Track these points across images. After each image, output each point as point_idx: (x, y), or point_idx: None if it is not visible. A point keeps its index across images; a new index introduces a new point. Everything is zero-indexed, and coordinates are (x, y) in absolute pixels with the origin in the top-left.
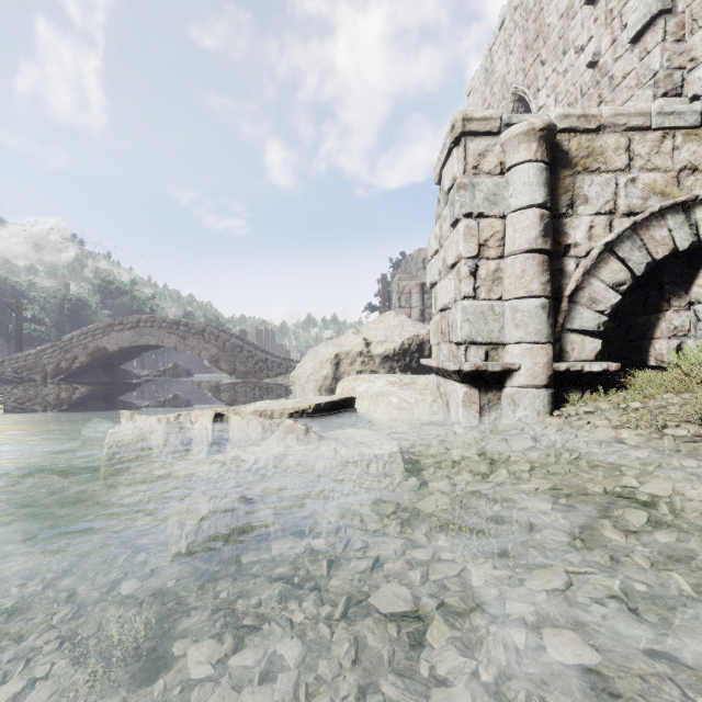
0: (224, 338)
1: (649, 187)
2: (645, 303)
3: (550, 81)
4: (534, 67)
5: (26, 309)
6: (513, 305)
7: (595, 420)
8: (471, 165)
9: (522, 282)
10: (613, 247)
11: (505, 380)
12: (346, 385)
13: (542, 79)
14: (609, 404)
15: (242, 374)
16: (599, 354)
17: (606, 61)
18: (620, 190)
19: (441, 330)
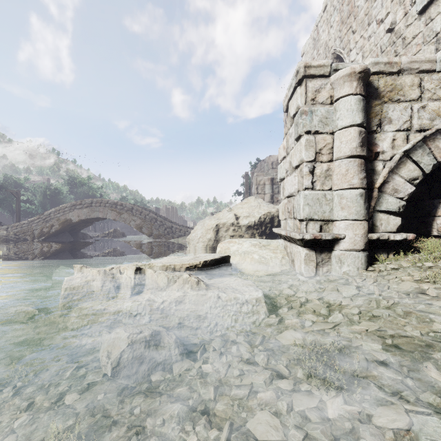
0: (145, 213)
1: (435, 111)
2: (429, 192)
3: (358, 44)
4: (347, 35)
5: (23, 195)
6: (340, 194)
7: (400, 275)
8: (310, 98)
9: (346, 178)
10: (409, 153)
11: (333, 245)
12: (223, 246)
13: (353, 43)
14: (408, 263)
15: (157, 236)
16: (399, 228)
17: (400, 28)
18: (414, 114)
19: (287, 210)
